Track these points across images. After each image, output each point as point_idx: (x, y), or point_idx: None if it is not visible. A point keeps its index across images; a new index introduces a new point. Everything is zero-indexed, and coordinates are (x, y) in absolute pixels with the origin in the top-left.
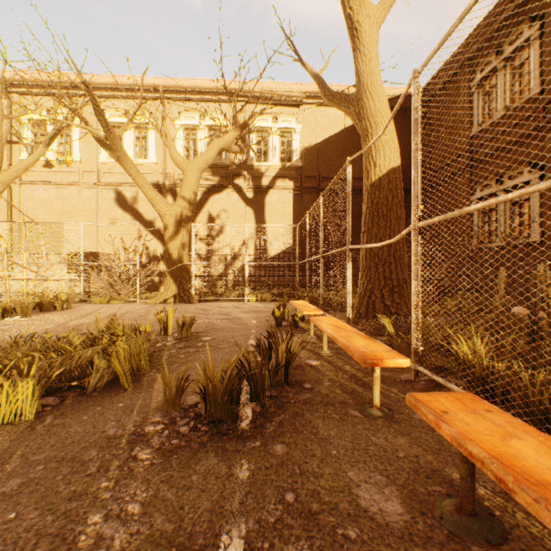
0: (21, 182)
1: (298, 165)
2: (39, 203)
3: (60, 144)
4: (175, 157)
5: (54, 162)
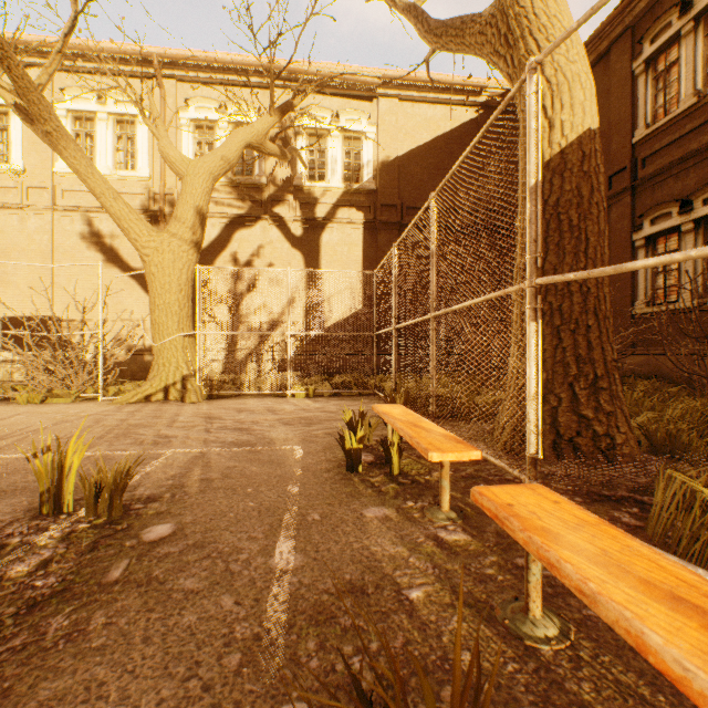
0: None
1: (370, 188)
2: None
3: None
4: (166, 153)
5: None
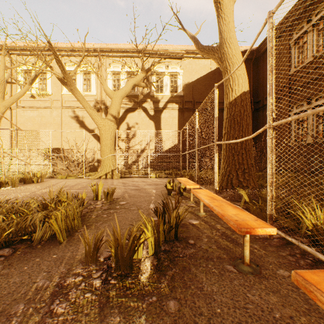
0: (17, 106)
1: (181, 95)
2: (27, 119)
3: (40, 84)
4: (106, 90)
5: (36, 94)
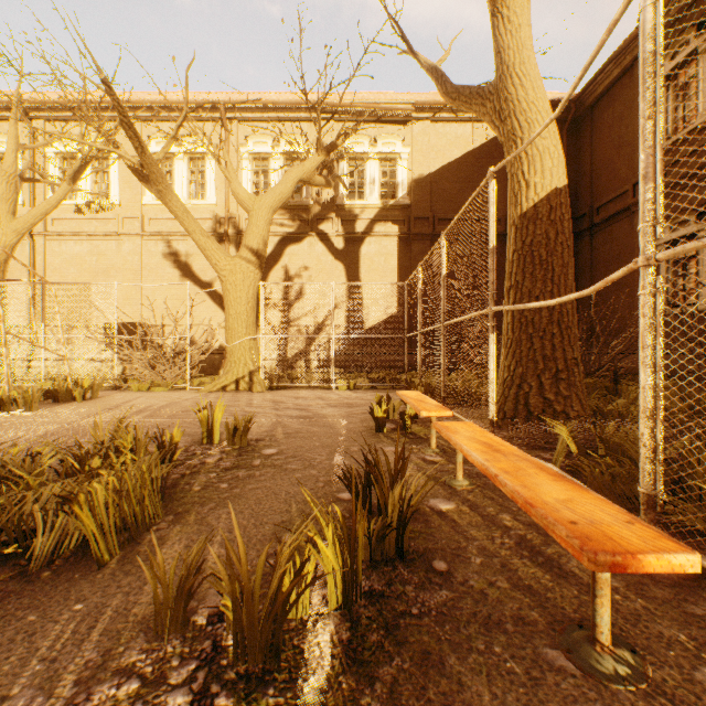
0: (47, 233)
1: (404, 203)
2: (68, 260)
3: (95, 183)
4: (237, 193)
5: (87, 206)
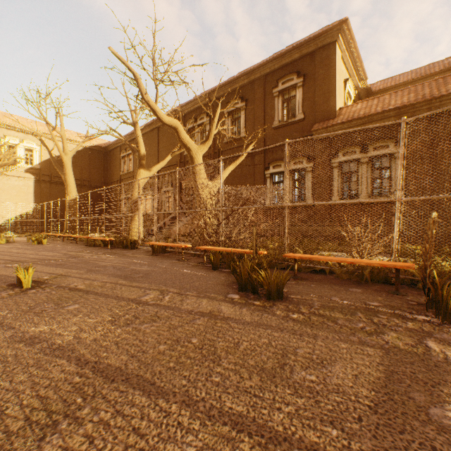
0: None
1: (38, 168)
2: None
3: None
4: None
5: None
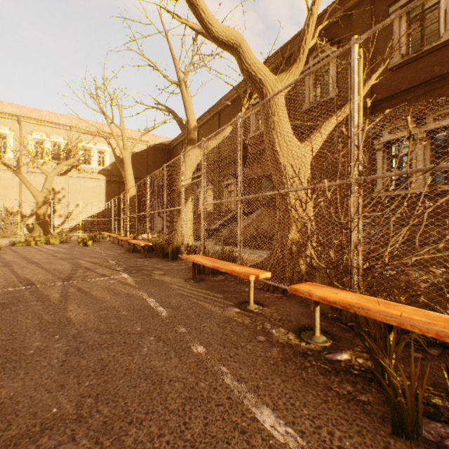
0: None
1: (109, 169)
2: None
3: None
4: (42, 169)
5: None
